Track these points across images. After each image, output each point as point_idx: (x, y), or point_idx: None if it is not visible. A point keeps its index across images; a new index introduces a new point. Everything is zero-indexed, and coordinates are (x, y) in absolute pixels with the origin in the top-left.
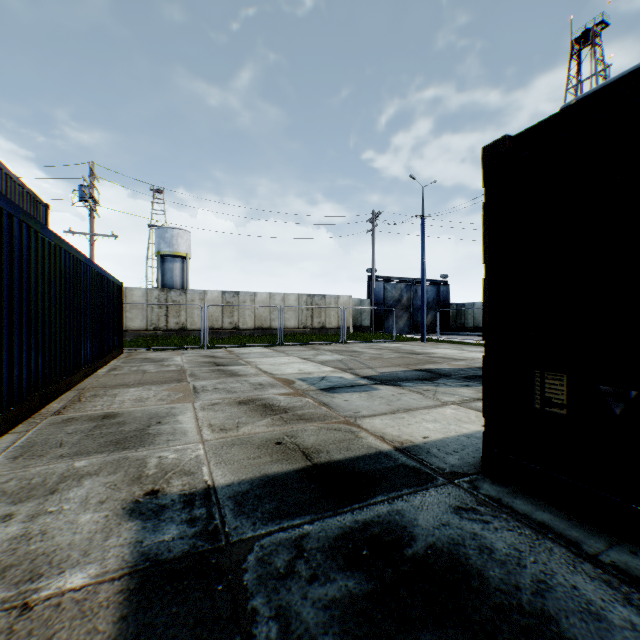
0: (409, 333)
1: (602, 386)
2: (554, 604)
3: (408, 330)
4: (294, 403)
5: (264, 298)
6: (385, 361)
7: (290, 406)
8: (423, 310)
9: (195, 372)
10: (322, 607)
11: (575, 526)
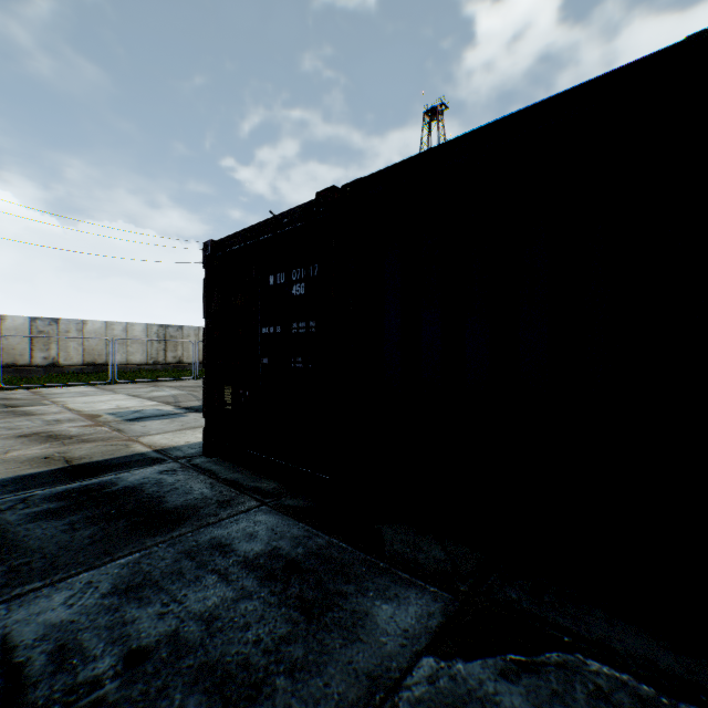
0: None
1: (241, 391)
2: (172, 493)
3: None
4: (87, 432)
5: (99, 328)
6: None
7: (80, 434)
8: None
9: None
10: (25, 515)
11: (228, 468)
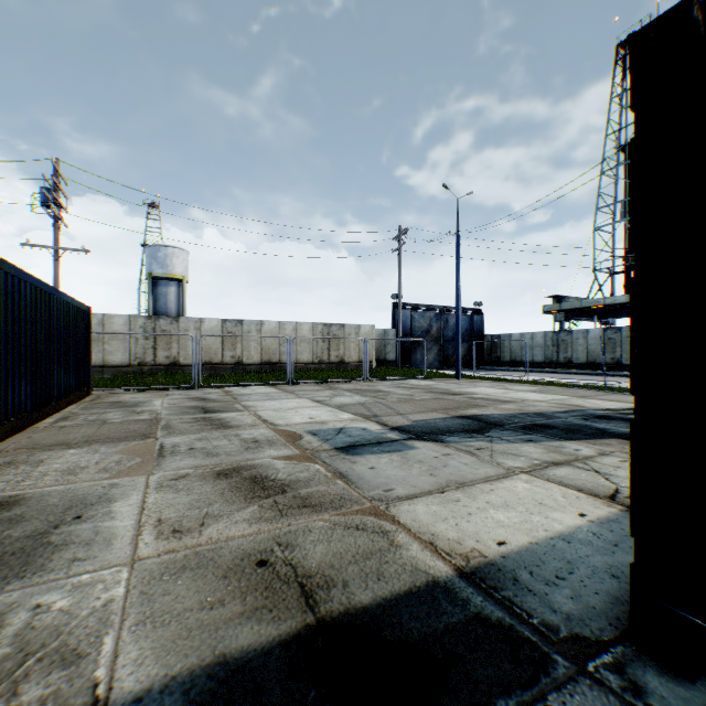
0: (439, 368)
1: None
2: None
3: (438, 365)
4: (297, 474)
5: (273, 328)
6: (417, 404)
7: (291, 480)
8: (458, 342)
9: (172, 422)
10: None
11: None
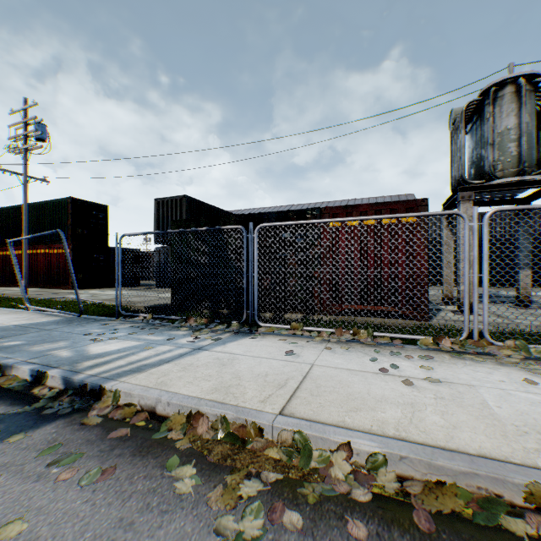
0: None
1: None
2: None
3: None
4: None
5: None
6: None
7: None
8: None
9: None
10: None
11: None
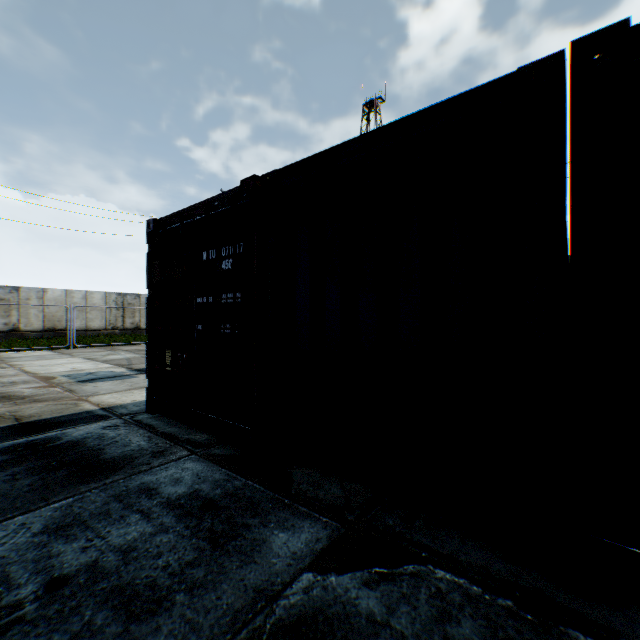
0: None
1: (179, 354)
2: (112, 446)
3: None
4: (40, 392)
5: (59, 295)
6: None
7: (33, 395)
8: None
9: None
10: None
11: (167, 423)
